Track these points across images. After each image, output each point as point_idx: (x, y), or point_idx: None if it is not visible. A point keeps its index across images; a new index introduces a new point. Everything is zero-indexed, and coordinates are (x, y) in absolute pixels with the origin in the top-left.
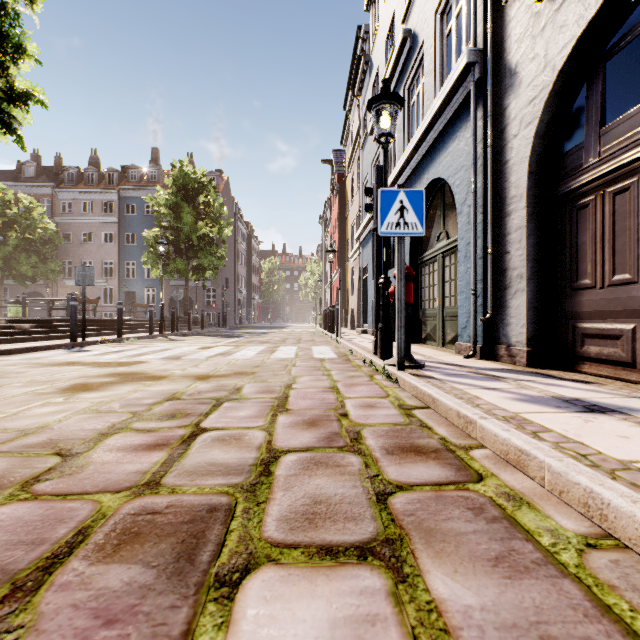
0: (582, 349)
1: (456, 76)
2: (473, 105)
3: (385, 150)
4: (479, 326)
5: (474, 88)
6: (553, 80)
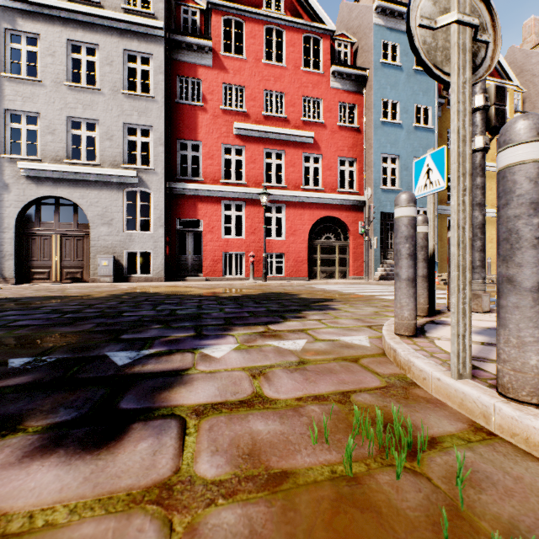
0: (34, 277)
1: None
2: None
3: None
4: None
5: None
6: (28, 202)
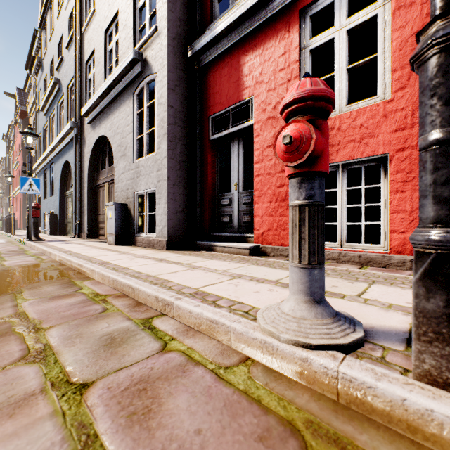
0: (100, 232)
1: (69, 128)
2: (75, 143)
3: (30, 153)
4: (78, 226)
5: (75, 136)
6: (91, 151)
